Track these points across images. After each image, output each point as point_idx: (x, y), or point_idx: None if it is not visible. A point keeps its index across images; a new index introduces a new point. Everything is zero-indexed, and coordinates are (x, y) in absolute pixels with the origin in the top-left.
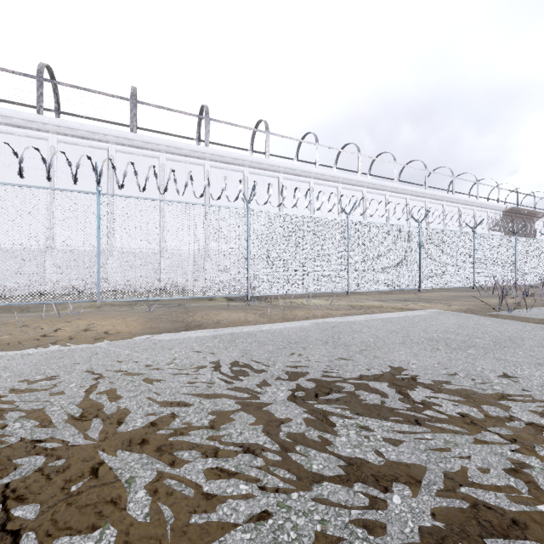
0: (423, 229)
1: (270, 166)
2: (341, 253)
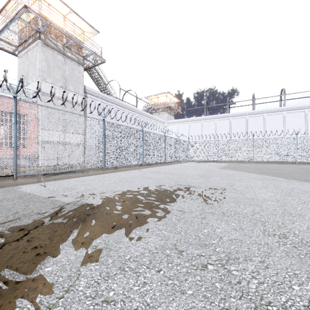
0: None
1: None
2: None
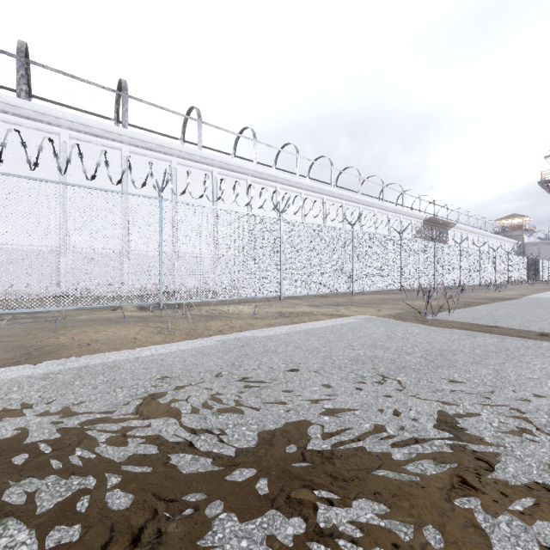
0: (356, 232)
1: (203, 158)
2: (273, 254)
